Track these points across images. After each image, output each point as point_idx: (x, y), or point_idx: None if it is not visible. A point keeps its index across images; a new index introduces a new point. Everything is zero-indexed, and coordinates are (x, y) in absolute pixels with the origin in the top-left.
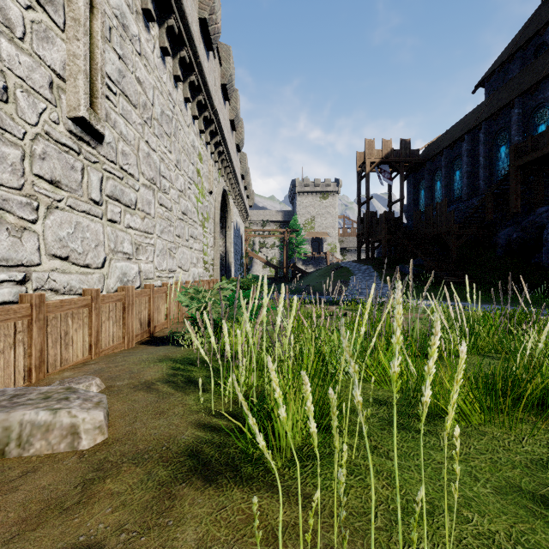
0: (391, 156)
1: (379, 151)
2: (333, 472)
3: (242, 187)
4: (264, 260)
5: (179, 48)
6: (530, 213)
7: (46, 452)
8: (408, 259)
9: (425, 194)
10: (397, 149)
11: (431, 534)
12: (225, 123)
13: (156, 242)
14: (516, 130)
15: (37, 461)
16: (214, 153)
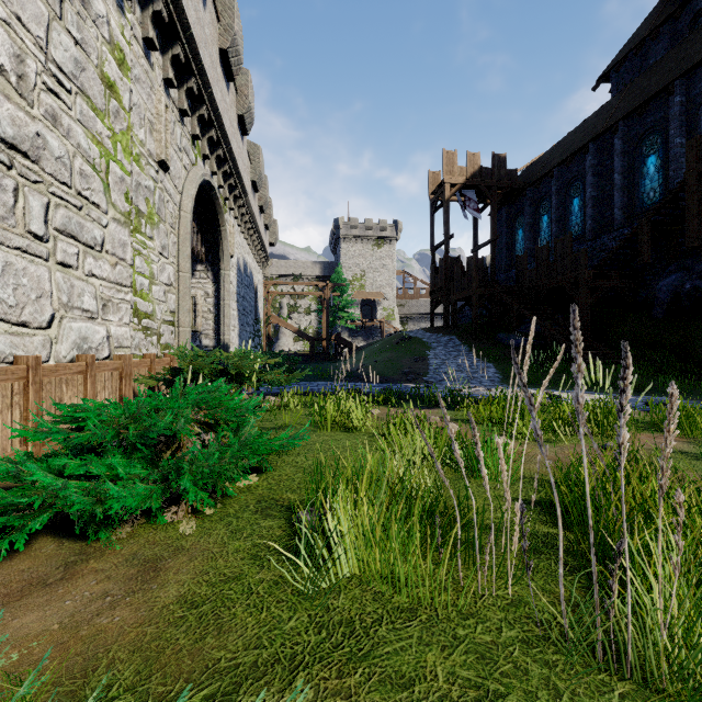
0: (479, 177)
1: (463, 168)
2: None
3: (254, 205)
4: (294, 328)
5: None
6: None
7: None
8: (513, 325)
9: (526, 234)
10: (488, 168)
11: None
12: (203, 39)
13: None
14: (678, 128)
15: None
16: (172, 85)
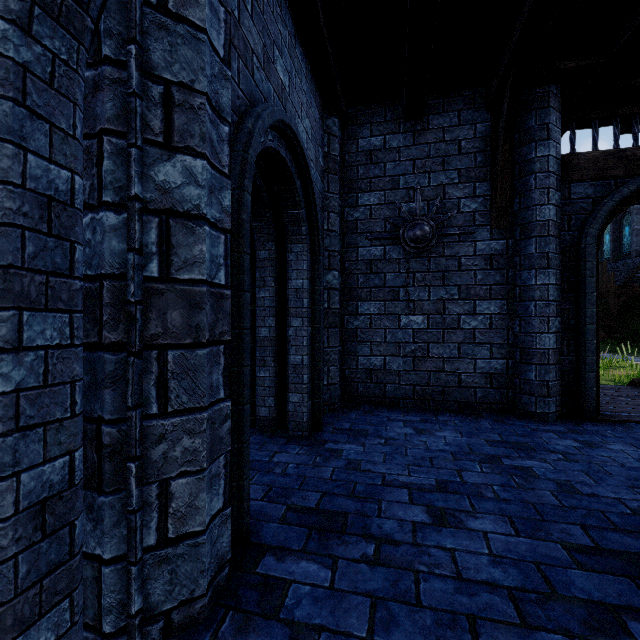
0: None
1: None
2: None
3: None
4: None
5: None
6: None
7: None
8: None
9: None
10: None
11: None
12: None
13: None
14: None
15: None
16: None
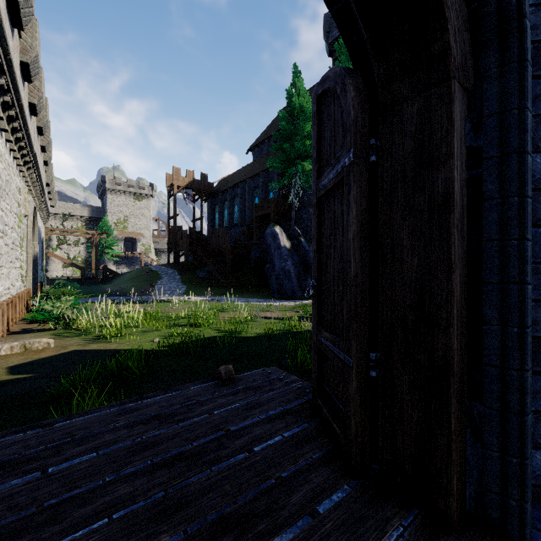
0: (194, 184)
1: (184, 178)
2: (124, 339)
3: (46, 193)
4: (69, 261)
5: (16, 130)
6: (264, 243)
7: (42, 348)
8: (203, 266)
9: (219, 216)
10: (198, 180)
11: (140, 340)
12: (38, 153)
13: (4, 271)
14: (261, 191)
15: (42, 349)
16: (28, 182)
